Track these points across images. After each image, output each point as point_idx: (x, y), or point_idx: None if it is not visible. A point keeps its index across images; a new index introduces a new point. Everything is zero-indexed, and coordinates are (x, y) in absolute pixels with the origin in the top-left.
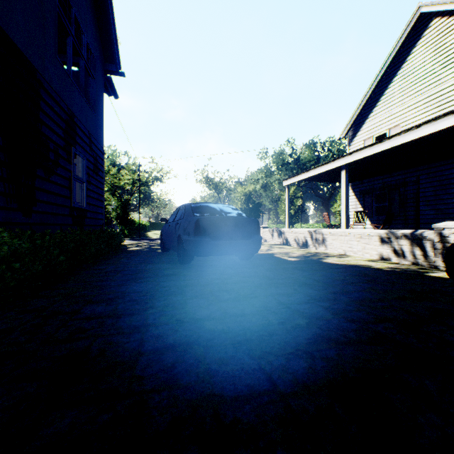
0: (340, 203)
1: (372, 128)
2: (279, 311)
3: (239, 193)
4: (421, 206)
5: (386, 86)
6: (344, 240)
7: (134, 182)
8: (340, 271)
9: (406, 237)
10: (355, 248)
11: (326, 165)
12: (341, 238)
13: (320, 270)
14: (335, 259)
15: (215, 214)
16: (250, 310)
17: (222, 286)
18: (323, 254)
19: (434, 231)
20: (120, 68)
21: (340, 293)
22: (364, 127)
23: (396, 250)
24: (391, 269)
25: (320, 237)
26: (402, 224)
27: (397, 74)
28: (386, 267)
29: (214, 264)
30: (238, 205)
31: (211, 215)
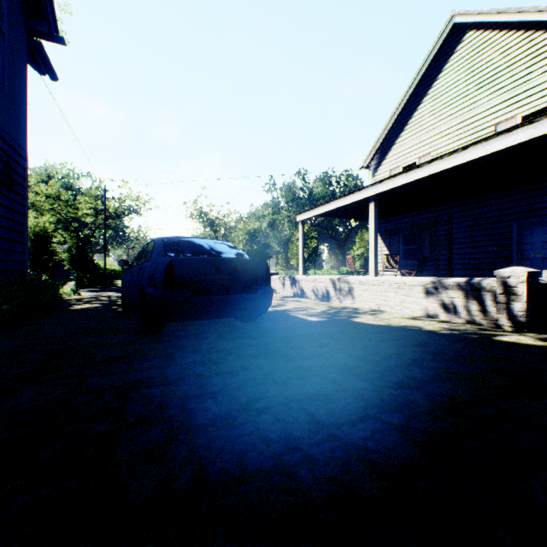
0: (359, 246)
1: (399, 156)
2: (320, 453)
3: (241, 231)
4: (454, 250)
5: (415, 107)
6: (377, 291)
7: (98, 213)
8: (385, 338)
9: (459, 288)
10: (391, 301)
11: (351, 196)
12: (373, 288)
13: (358, 337)
14: (369, 317)
15: (201, 254)
16: (257, 455)
17: (206, 383)
18: (351, 309)
19: (497, 279)
20: (57, 30)
21: (409, 386)
22: (390, 154)
23: (445, 304)
24: (449, 332)
25: (346, 287)
26: (433, 270)
27: (428, 93)
28: (439, 328)
29: (200, 331)
30: (240, 246)
31: (194, 255)
